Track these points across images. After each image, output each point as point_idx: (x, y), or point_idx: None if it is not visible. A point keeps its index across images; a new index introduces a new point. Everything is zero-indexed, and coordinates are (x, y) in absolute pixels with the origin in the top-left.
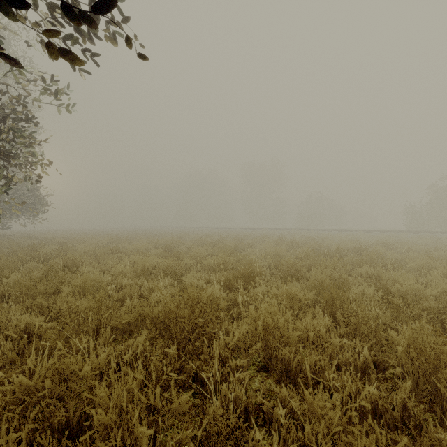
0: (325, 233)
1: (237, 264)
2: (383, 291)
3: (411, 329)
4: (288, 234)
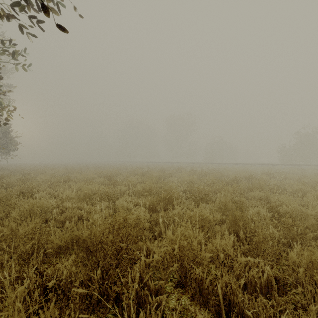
0: (224, 166)
1: (160, 190)
2: (272, 211)
3: (309, 251)
4: (198, 166)
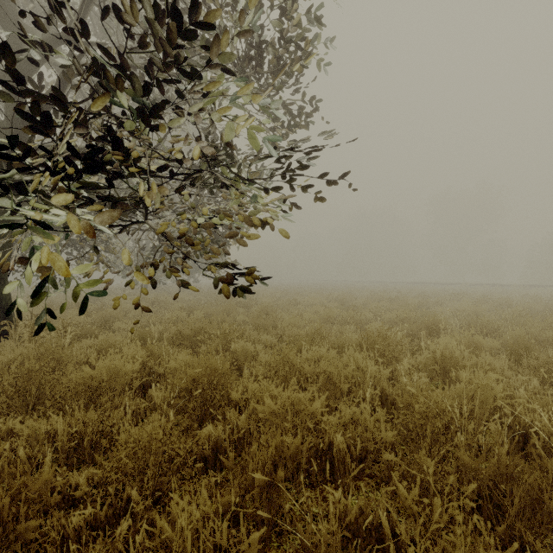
0: None
1: (420, 319)
2: None
3: None
4: (503, 292)
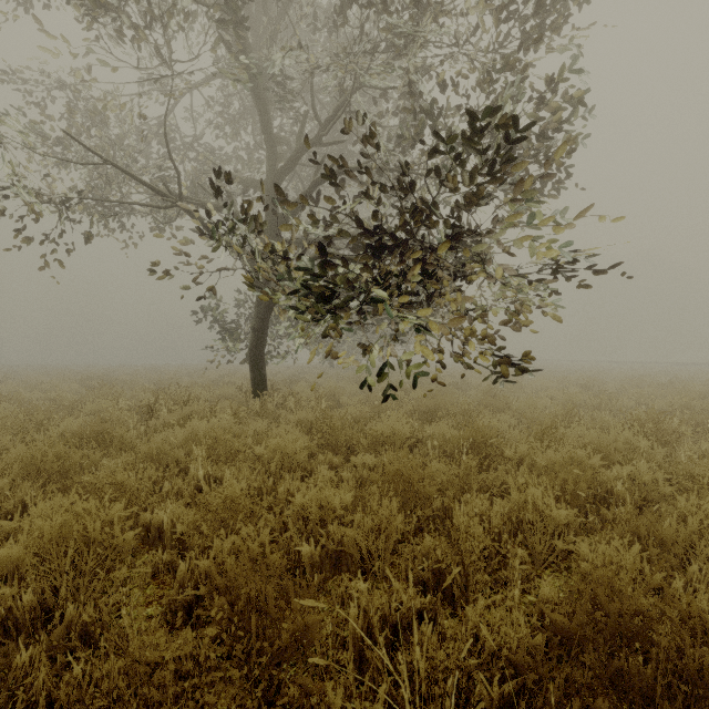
0: None
1: (708, 408)
2: None
3: None
4: None
